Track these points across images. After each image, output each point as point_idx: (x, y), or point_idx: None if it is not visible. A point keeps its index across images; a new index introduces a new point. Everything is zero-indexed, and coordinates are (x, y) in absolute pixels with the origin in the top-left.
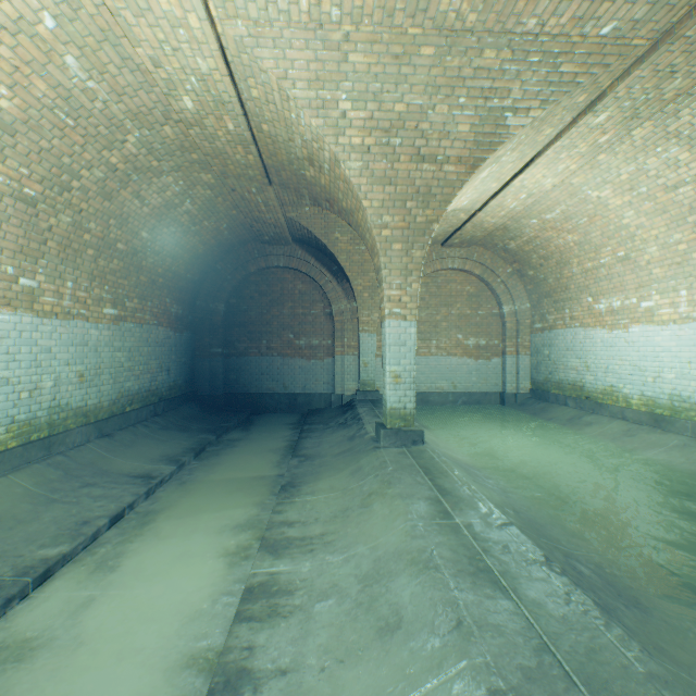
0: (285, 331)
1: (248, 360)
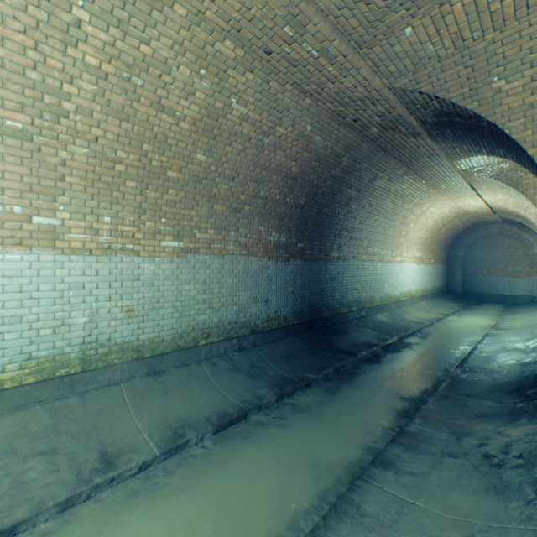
0: (497, 264)
1: (475, 277)
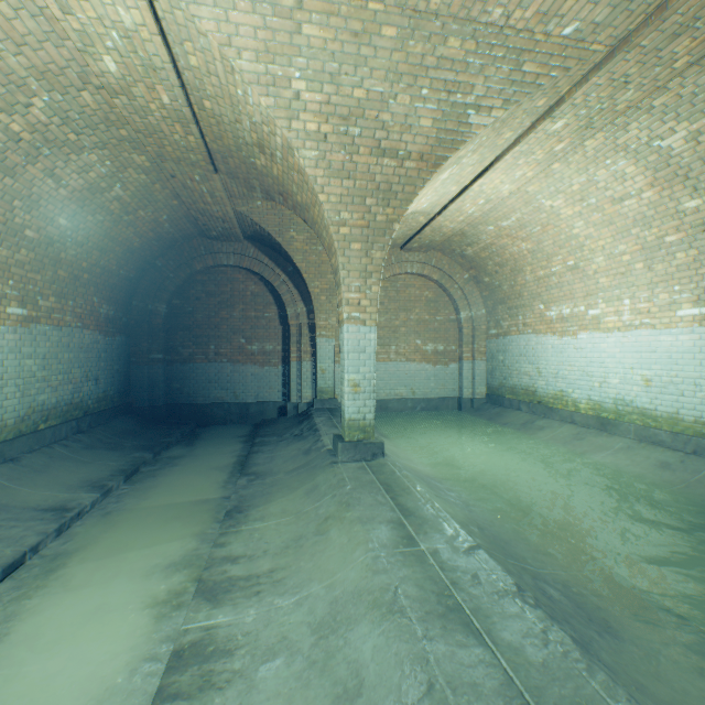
0: (236, 335)
1: (194, 367)
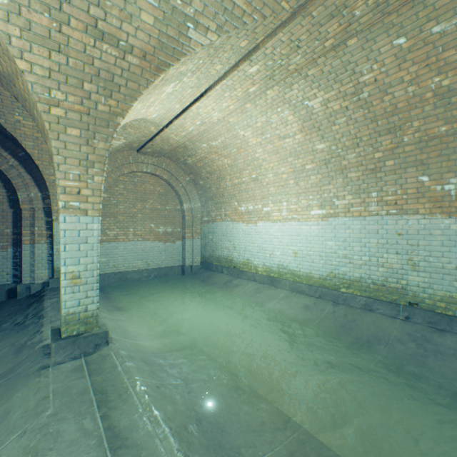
0: None
1: None
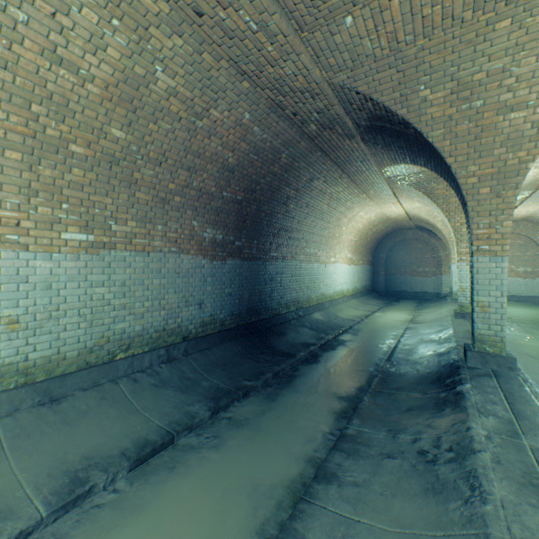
0: (411, 265)
1: (395, 277)
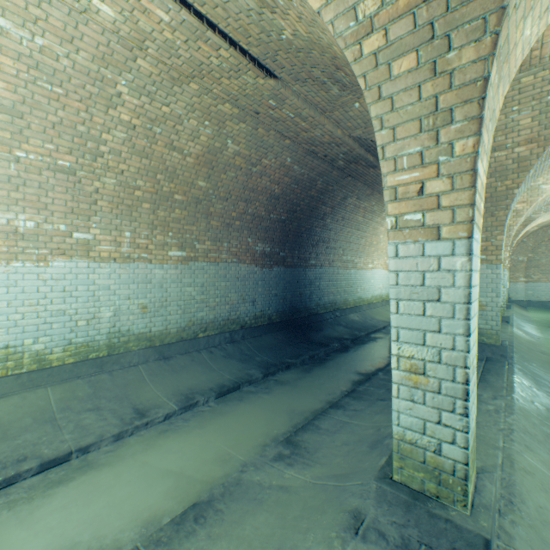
0: None
1: None
